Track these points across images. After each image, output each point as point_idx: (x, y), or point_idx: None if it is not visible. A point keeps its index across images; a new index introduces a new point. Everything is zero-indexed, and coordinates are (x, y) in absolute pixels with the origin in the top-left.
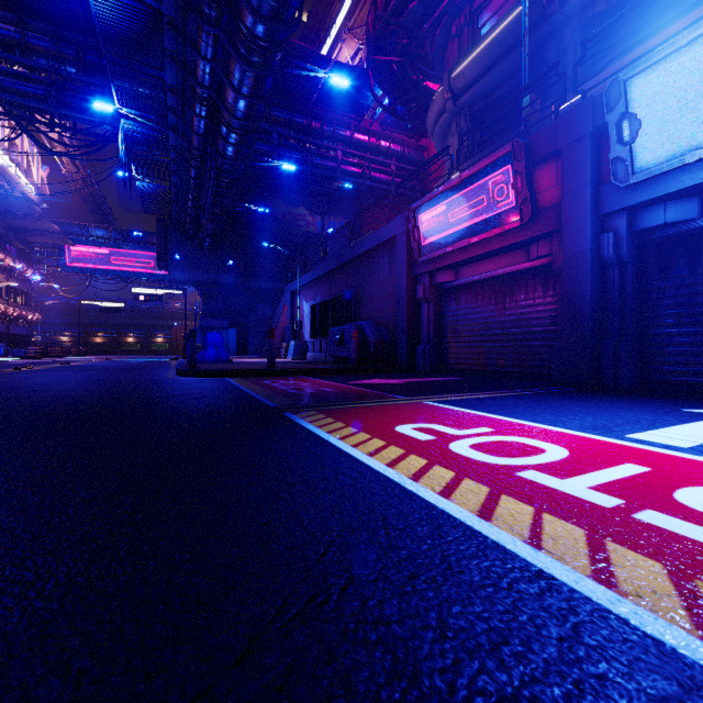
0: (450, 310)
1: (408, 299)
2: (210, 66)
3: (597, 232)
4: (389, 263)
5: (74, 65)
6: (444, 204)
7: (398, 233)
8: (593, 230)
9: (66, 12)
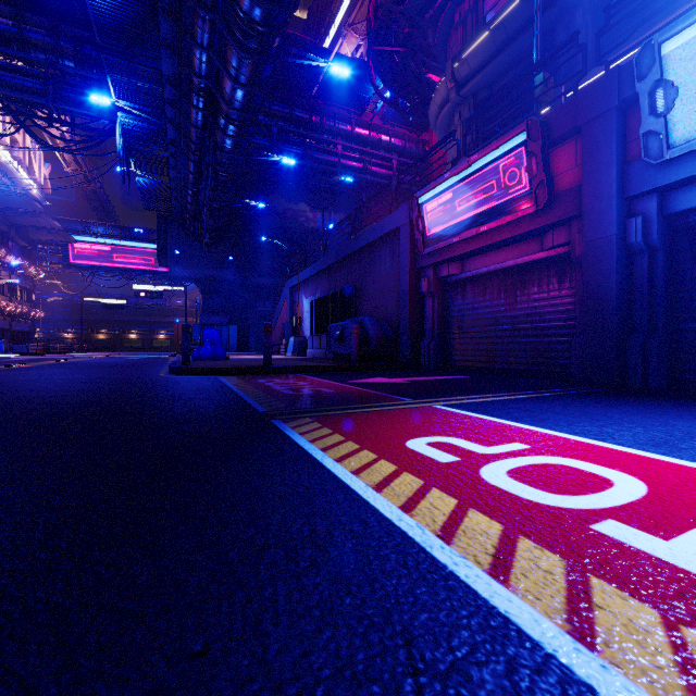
0: (456, 304)
1: (411, 293)
2: (206, 54)
3: (623, 216)
4: (391, 256)
5: (72, 59)
6: (450, 192)
7: (400, 224)
8: (619, 214)
9: (64, 5)
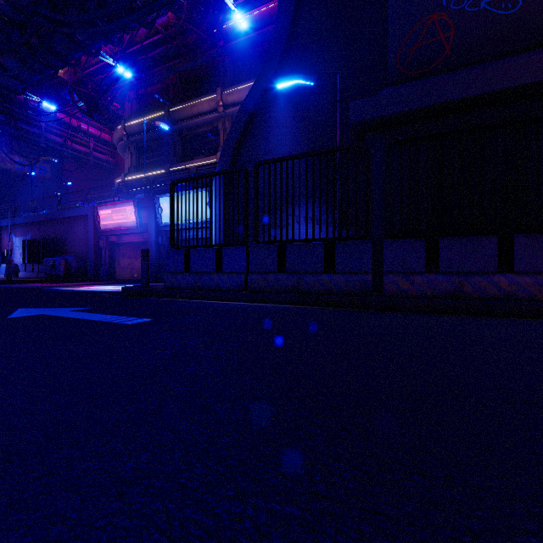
0: (117, 253)
1: (95, 246)
2: None
3: (157, 235)
4: (84, 226)
5: None
6: (111, 210)
7: (89, 214)
8: (156, 235)
9: None
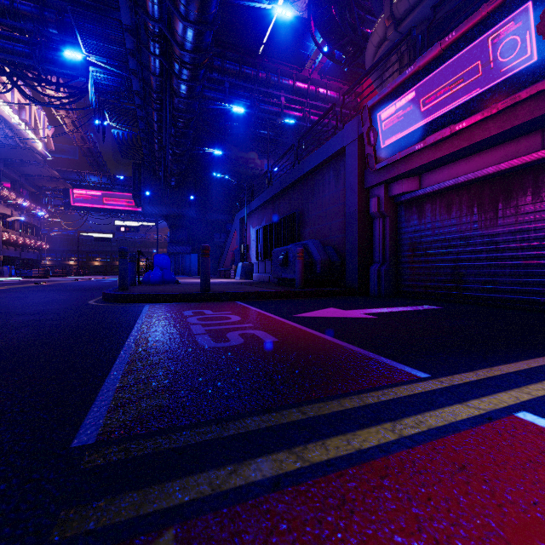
0: (411, 225)
1: (359, 214)
2: None
3: None
4: (335, 179)
5: (55, 27)
6: (412, 91)
7: (347, 143)
8: None
9: None
